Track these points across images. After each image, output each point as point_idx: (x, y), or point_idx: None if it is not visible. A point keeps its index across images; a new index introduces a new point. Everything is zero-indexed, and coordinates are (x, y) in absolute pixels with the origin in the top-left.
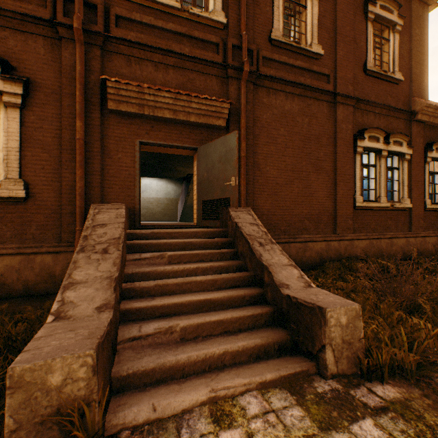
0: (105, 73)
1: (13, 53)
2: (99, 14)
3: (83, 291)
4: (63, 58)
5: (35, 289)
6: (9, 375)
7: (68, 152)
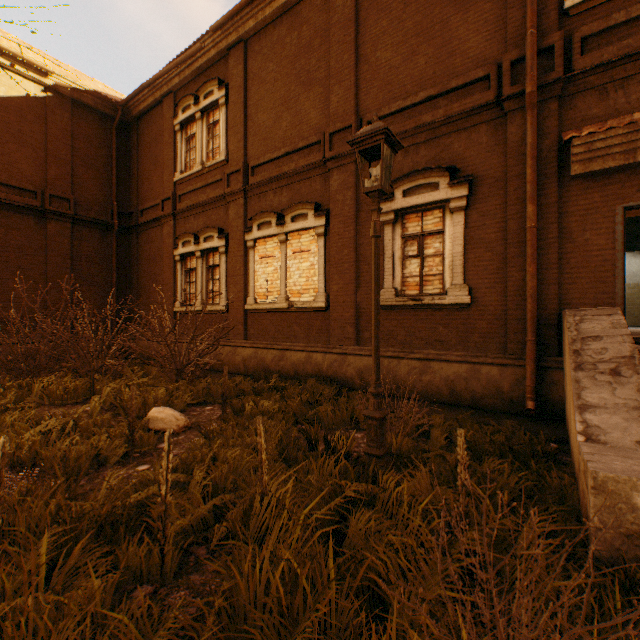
0: (561, 129)
1: (456, 155)
2: (556, 54)
3: (606, 418)
4: (508, 136)
5: (481, 402)
6: (591, 476)
7: (514, 246)
